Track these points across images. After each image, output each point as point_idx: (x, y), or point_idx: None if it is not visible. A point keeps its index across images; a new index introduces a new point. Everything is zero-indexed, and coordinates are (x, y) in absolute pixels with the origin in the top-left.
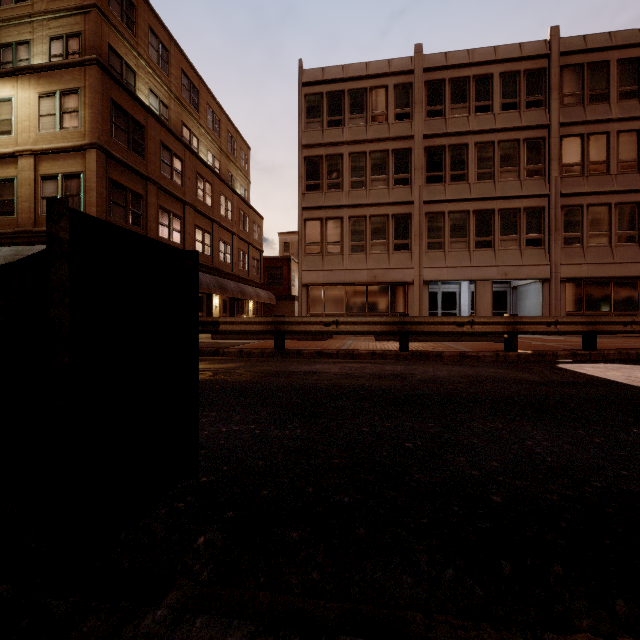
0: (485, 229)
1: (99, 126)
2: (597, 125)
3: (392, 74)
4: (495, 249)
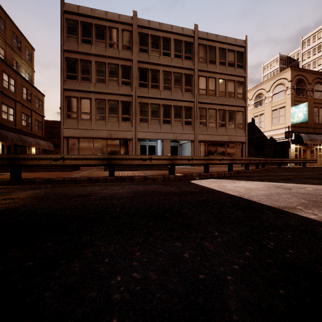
0: (167, 114)
1: None
2: (212, 74)
3: (121, 23)
4: (172, 124)
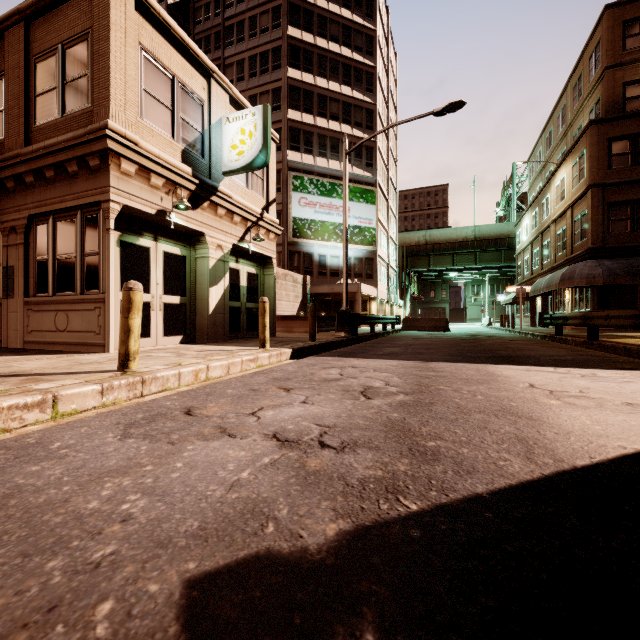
0: None
1: (594, 170)
2: None
3: None
4: None
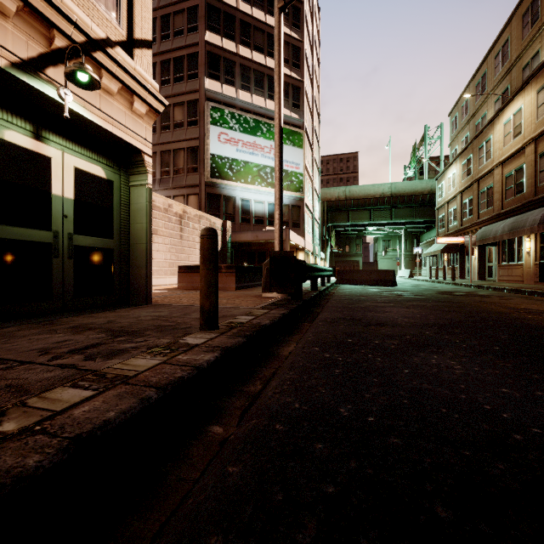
0: None
1: None
2: None
3: None
4: None
